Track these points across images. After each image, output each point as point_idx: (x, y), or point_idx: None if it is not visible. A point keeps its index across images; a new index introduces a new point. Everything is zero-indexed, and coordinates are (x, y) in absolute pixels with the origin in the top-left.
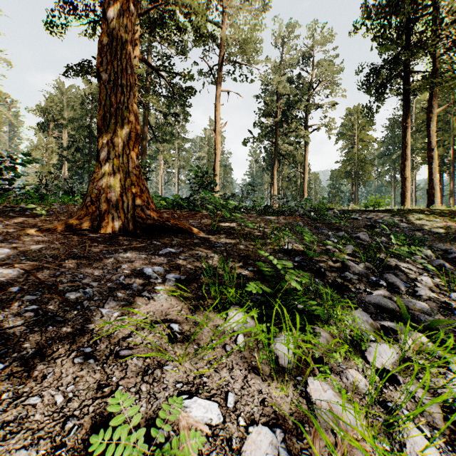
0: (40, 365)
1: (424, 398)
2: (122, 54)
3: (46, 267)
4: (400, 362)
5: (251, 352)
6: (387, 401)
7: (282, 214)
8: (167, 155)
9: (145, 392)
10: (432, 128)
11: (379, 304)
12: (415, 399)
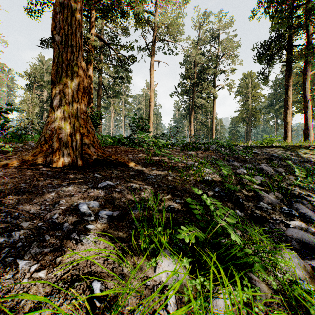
0: None
1: None
2: (72, 20)
3: None
4: None
5: None
6: None
7: (200, 149)
8: (116, 107)
9: None
10: (307, 86)
11: (302, 240)
12: None
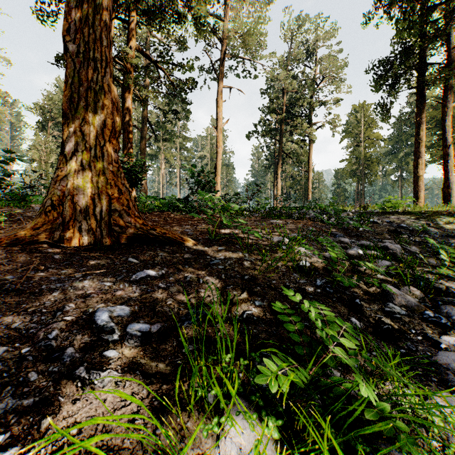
0: None
1: None
2: (94, 20)
3: None
4: None
5: None
6: None
7: (291, 218)
8: (168, 154)
9: None
10: (447, 123)
11: None
12: None
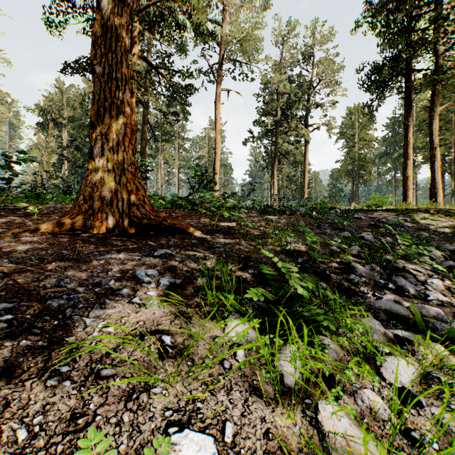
0: (5, 389)
1: (453, 426)
2: (117, 46)
3: (30, 270)
4: (421, 380)
5: (253, 368)
6: (410, 429)
7: (283, 214)
8: (167, 155)
9: (127, 423)
10: (434, 127)
11: (390, 310)
12: (441, 426)
